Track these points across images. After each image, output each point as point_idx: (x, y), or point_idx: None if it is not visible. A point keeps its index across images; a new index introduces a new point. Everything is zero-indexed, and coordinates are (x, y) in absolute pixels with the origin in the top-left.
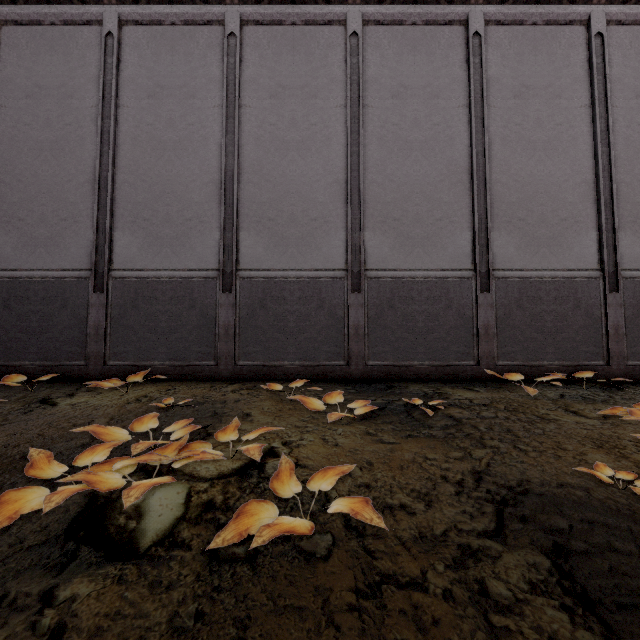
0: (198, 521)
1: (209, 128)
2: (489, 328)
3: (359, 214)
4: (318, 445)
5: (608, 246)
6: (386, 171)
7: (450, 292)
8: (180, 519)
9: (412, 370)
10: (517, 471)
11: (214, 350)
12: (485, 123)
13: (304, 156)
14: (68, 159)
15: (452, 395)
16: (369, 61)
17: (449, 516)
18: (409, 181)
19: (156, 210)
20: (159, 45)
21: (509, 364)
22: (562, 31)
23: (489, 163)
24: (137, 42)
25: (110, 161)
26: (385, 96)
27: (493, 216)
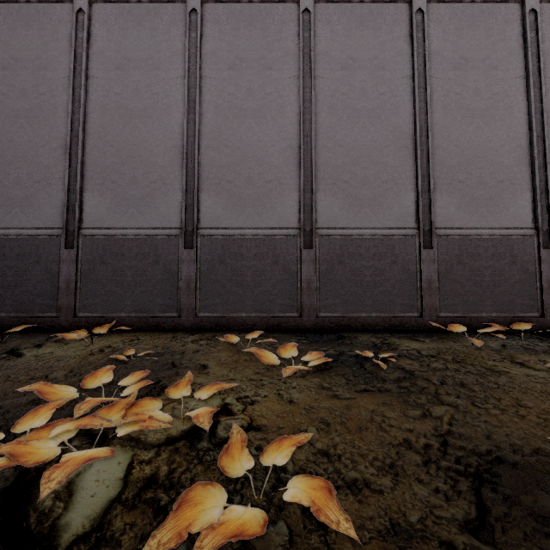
0: (135, 503)
1: (172, 97)
2: (432, 282)
3: (311, 177)
4: (273, 402)
5: (542, 206)
6: (336, 137)
7: (395, 249)
8: (114, 501)
9: (360, 321)
10: (483, 434)
11: (176, 303)
12: (427, 92)
13: (260, 123)
14: (42, 126)
15: (400, 346)
16: (320, 36)
17: (421, 497)
18: (357, 146)
19: (123, 173)
20: (126, 21)
21: (450, 316)
22: (498, 8)
23: (431, 129)
24: (106, 18)
25: (80, 127)
26: (335, 68)
27: (435, 178)
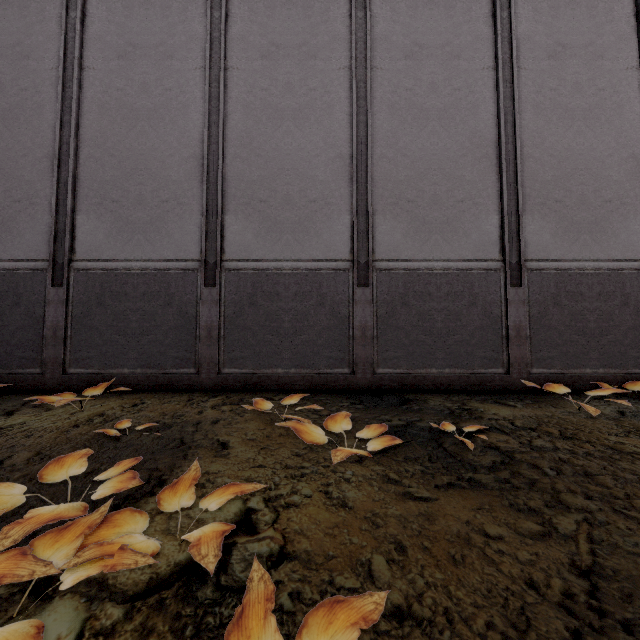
0: None
1: (190, 94)
2: (521, 329)
3: (366, 194)
4: (318, 507)
5: None
6: (398, 144)
7: (474, 286)
8: None
9: (430, 379)
10: None
11: (194, 355)
12: (515, 87)
13: (301, 126)
14: (23, 130)
15: (485, 413)
16: (378, 16)
17: None
18: (425, 156)
19: (127, 190)
20: None
21: (545, 372)
22: None
23: (519, 135)
24: None
25: (72, 132)
26: (397, 56)
27: (524, 197)
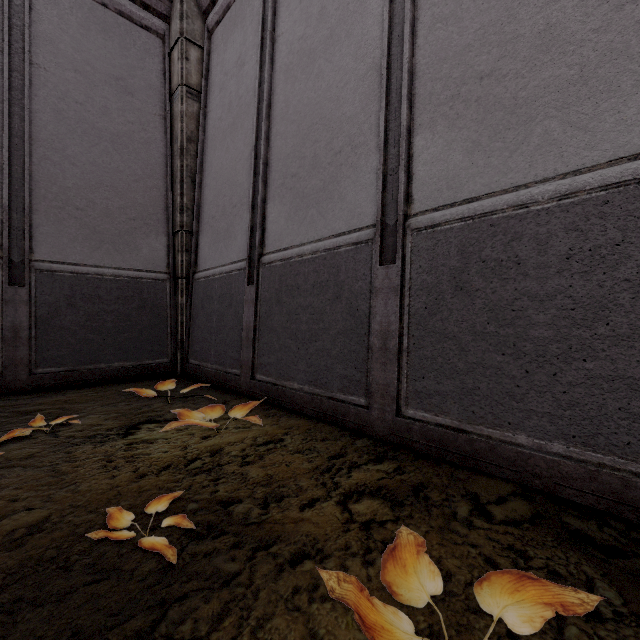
0: None
1: None
2: None
3: None
4: None
5: None
6: None
7: None
8: None
9: None
10: None
11: (365, 377)
12: None
13: None
14: (239, 136)
15: None
16: None
17: None
18: None
19: (303, 157)
20: None
21: None
22: None
23: None
24: None
25: (263, 115)
26: None
27: None
